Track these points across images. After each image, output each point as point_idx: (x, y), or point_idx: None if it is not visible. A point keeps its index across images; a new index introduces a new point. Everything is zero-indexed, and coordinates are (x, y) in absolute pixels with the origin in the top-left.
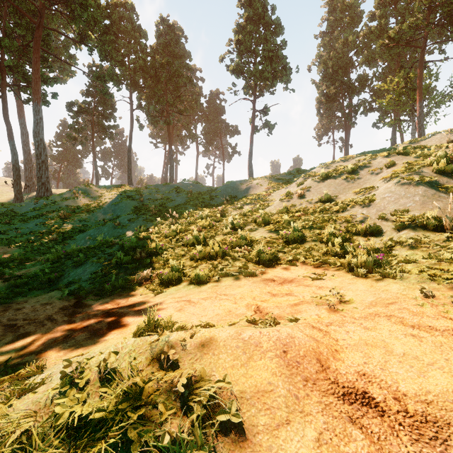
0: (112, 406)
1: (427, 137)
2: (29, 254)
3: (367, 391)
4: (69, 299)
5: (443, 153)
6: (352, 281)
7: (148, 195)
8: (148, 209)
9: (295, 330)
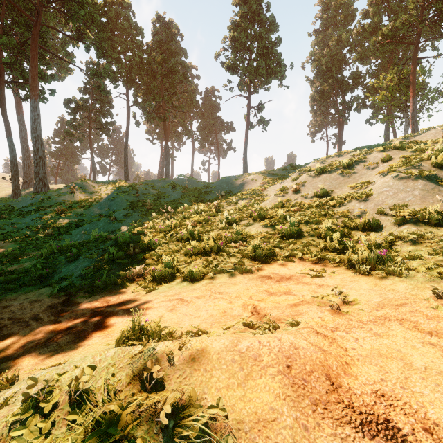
0: (79, 442)
1: (422, 132)
2: (24, 249)
3: (389, 418)
4: (58, 296)
5: (441, 146)
6: (353, 279)
7: (144, 190)
8: (144, 204)
9: (298, 337)
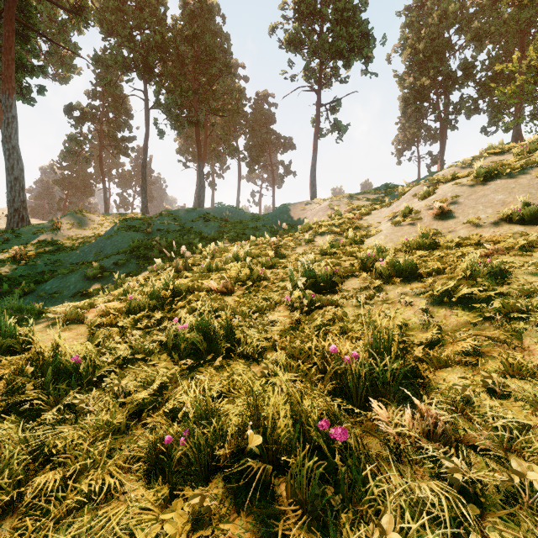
0: None
1: None
2: None
3: None
4: None
5: None
6: None
7: (162, 224)
8: (153, 245)
9: None
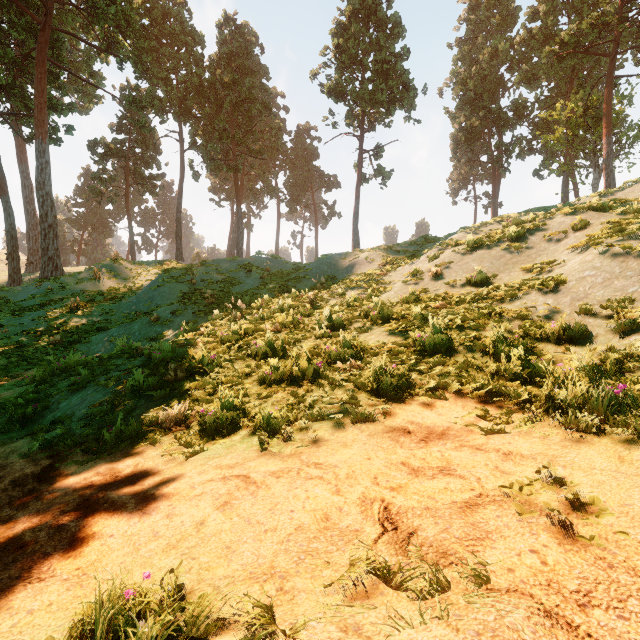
0: None
1: (626, 187)
2: (14, 366)
3: None
4: (39, 457)
5: None
6: (568, 441)
7: (205, 274)
8: (203, 297)
9: None
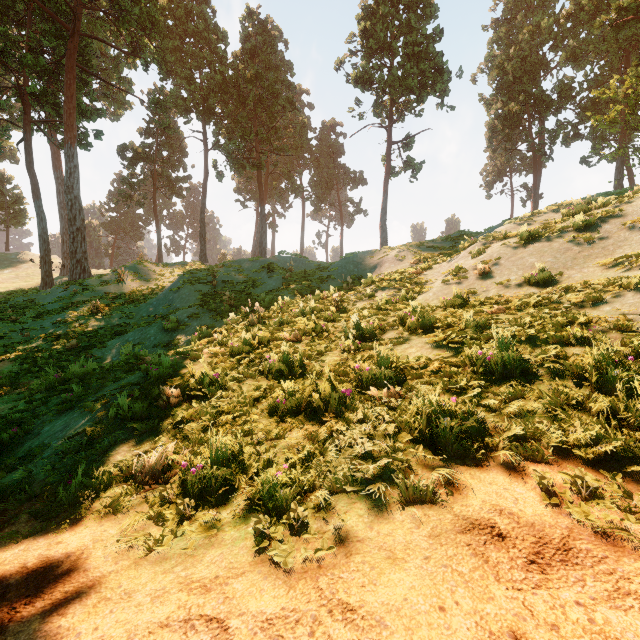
0: None
1: None
2: (25, 373)
3: None
4: None
5: None
6: None
7: (226, 275)
8: (222, 299)
9: None
